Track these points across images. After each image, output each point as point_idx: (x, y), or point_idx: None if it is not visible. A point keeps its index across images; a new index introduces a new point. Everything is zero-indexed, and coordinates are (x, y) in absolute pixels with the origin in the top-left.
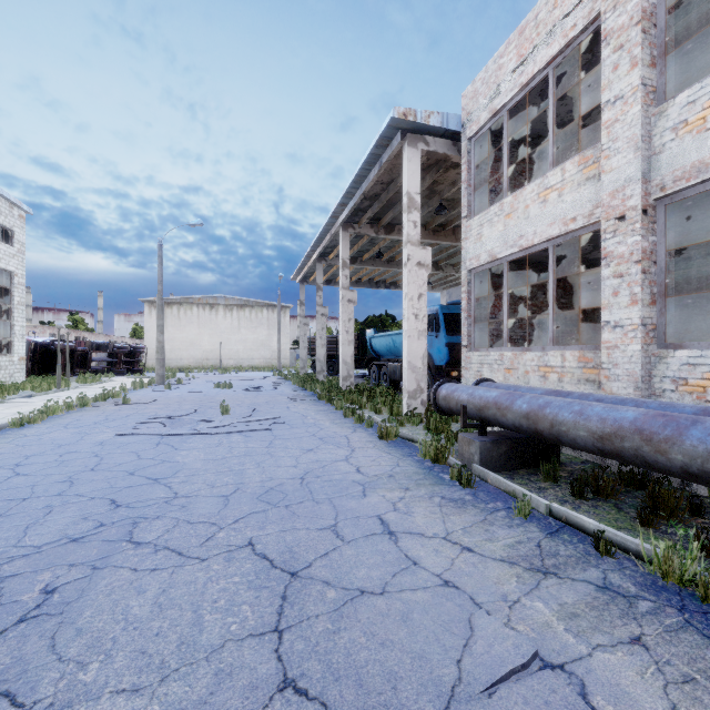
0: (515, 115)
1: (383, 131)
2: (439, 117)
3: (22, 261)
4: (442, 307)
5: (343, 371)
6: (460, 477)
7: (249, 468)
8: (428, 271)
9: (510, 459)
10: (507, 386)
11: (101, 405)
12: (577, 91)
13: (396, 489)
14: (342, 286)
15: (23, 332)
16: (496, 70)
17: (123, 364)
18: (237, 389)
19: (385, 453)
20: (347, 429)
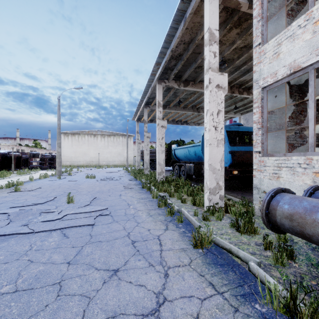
0: None
1: None
2: None
3: None
4: (225, 127)
5: (158, 169)
6: None
7: None
8: (225, 92)
9: None
10: None
11: (0, 192)
12: None
13: None
14: (158, 118)
15: None
16: None
17: (48, 164)
18: (98, 179)
19: (208, 285)
20: (160, 225)
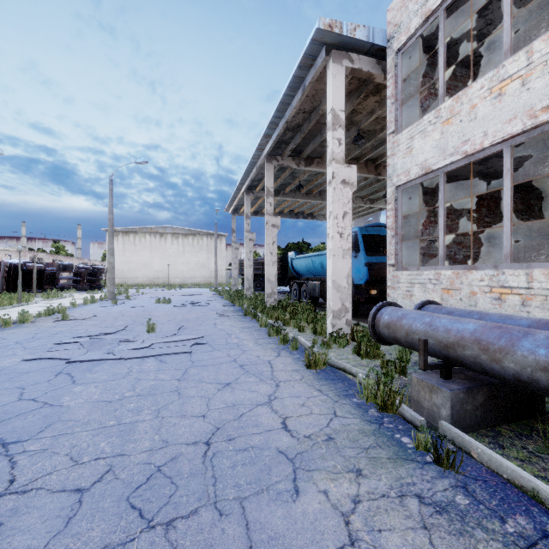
0: (446, 23)
1: (307, 47)
2: (365, 30)
3: None
4: (360, 229)
5: (267, 288)
6: (436, 452)
7: (143, 420)
8: (353, 189)
9: (488, 413)
10: (466, 312)
11: (41, 321)
12: None
13: (343, 474)
14: (266, 212)
15: None
16: None
17: (87, 282)
18: (175, 305)
19: (316, 390)
20: (271, 352)
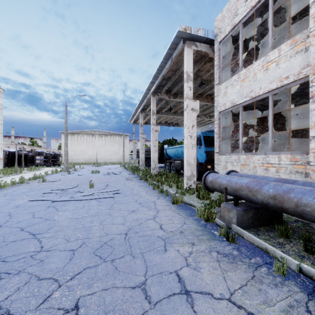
0: (244, 28)
1: (173, 39)
2: (203, 31)
3: (1, 113)
4: (202, 133)
5: (153, 165)
6: (227, 235)
7: (94, 225)
8: (197, 113)
9: (254, 221)
10: (248, 175)
11: (31, 182)
12: (280, 12)
13: (186, 244)
14: (152, 123)
15: (2, 146)
16: (235, 2)
17: (51, 161)
18: (102, 174)
19: (176, 213)
20: (154, 197)
